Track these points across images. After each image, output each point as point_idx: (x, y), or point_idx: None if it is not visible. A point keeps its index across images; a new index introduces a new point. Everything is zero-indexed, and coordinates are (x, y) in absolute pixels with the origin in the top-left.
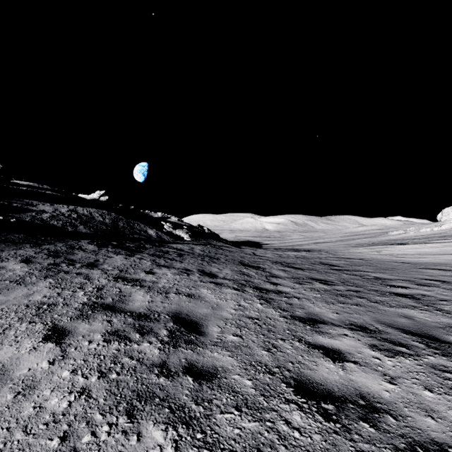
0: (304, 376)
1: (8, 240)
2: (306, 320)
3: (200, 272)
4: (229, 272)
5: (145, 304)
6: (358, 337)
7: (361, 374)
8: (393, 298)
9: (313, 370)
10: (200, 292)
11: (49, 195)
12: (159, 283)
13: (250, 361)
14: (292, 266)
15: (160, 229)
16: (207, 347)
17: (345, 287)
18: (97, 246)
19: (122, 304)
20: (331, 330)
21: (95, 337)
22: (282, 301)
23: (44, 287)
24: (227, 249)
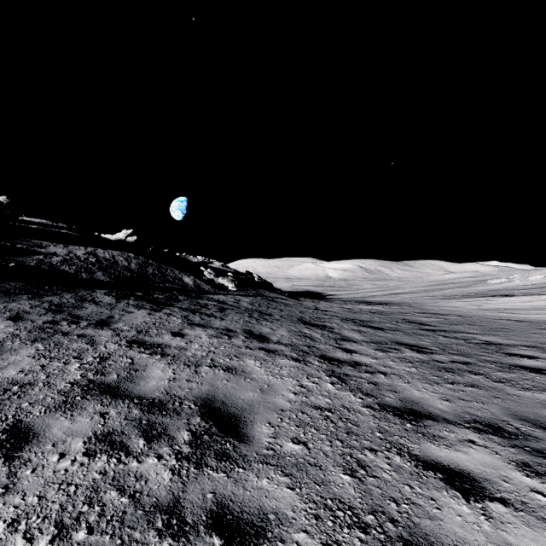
0: (423, 536)
1: None
2: (404, 413)
3: (247, 334)
4: (286, 334)
5: (163, 383)
6: (493, 446)
7: (524, 531)
8: (523, 374)
9: (436, 519)
10: (244, 363)
11: (63, 234)
12: (189, 350)
13: (323, 497)
14: (369, 325)
15: (199, 277)
16: (251, 467)
17: (447, 356)
18: (116, 298)
19: (130, 383)
20: (446, 431)
21: (73, 447)
22: (362, 378)
23: (25, 357)
24: (283, 302)
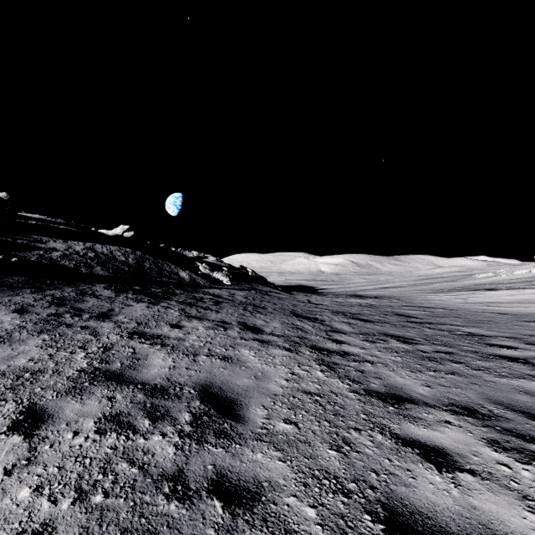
0: (398, 500)
1: (4, 284)
2: (387, 398)
3: (241, 326)
4: (279, 326)
5: (164, 371)
6: (467, 426)
7: (488, 496)
8: (501, 363)
9: (411, 487)
10: (239, 353)
11: (62, 230)
12: (187, 341)
13: (311, 469)
14: (358, 318)
15: (195, 271)
16: (246, 444)
17: (431, 346)
18: (115, 292)
19: (133, 371)
20: (425, 413)
21: (85, 426)
22: (350, 367)
23: (34, 347)
24: (276, 295)
